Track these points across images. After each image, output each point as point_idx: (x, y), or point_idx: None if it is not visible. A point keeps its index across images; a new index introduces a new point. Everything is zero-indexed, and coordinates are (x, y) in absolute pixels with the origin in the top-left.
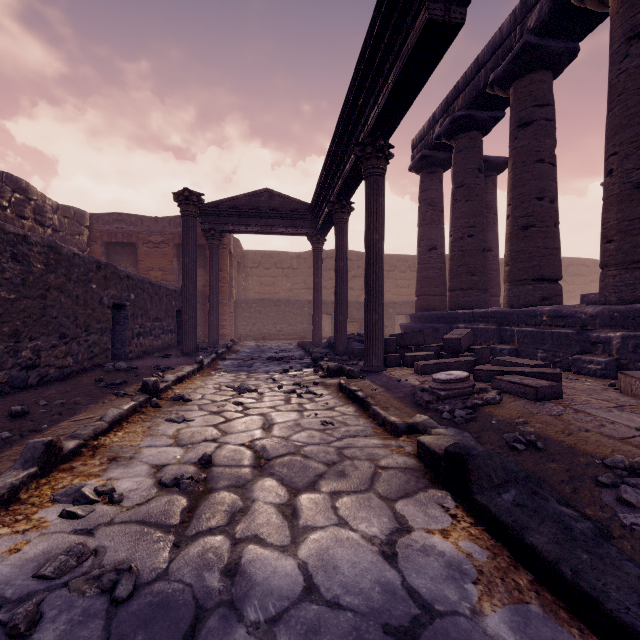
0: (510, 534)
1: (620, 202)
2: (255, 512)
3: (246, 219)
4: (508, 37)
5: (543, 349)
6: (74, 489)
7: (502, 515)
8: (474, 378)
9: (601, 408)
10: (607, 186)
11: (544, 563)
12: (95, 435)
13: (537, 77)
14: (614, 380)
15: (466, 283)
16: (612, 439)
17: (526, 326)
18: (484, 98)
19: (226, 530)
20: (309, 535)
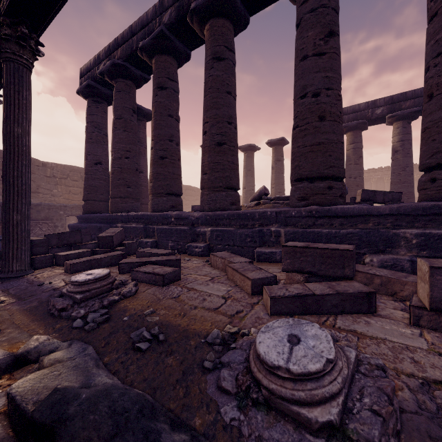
0: None
1: (210, 151)
2: None
3: None
4: (152, 21)
5: (172, 240)
6: None
7: None
8: (119, 271)
9: (203, 283)
10: (204, 140)
11: None
12: None
13: (169, 59)
14: (207, 257)
15: (124, 193)
16: (210, 311)
17: (162, 225)
18: (136, 58)
19: None
20: None
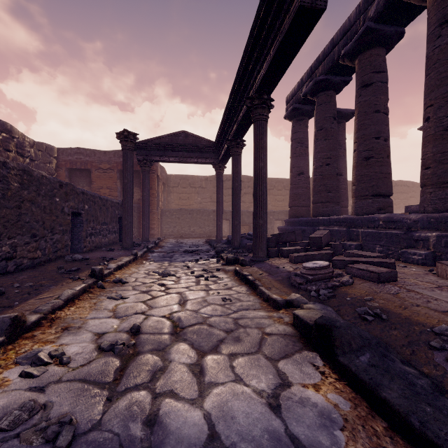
0: (367, 389)
1: (435, 140)
2: (171, 371)
3: (169, 152)
4: (354, 23)
5: (380, 245)
6: (33, 353)
7: (360, 374)
8: (332, 266)
9: (426, 288)
10: (425, 129)
11: (396, 414)
12: (53, 310)
13: (375, 52)
14: (431, 267)
15: (324, 198)
16: (437, 312)
17: (367, 228)
18: (337, 67)
19: (148, 386)
20: (212, 390)
